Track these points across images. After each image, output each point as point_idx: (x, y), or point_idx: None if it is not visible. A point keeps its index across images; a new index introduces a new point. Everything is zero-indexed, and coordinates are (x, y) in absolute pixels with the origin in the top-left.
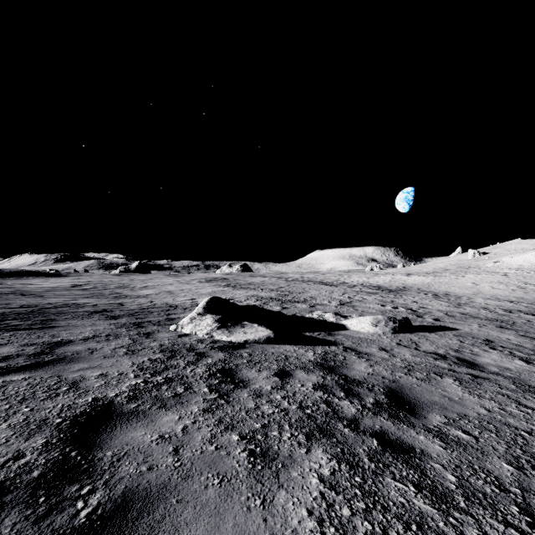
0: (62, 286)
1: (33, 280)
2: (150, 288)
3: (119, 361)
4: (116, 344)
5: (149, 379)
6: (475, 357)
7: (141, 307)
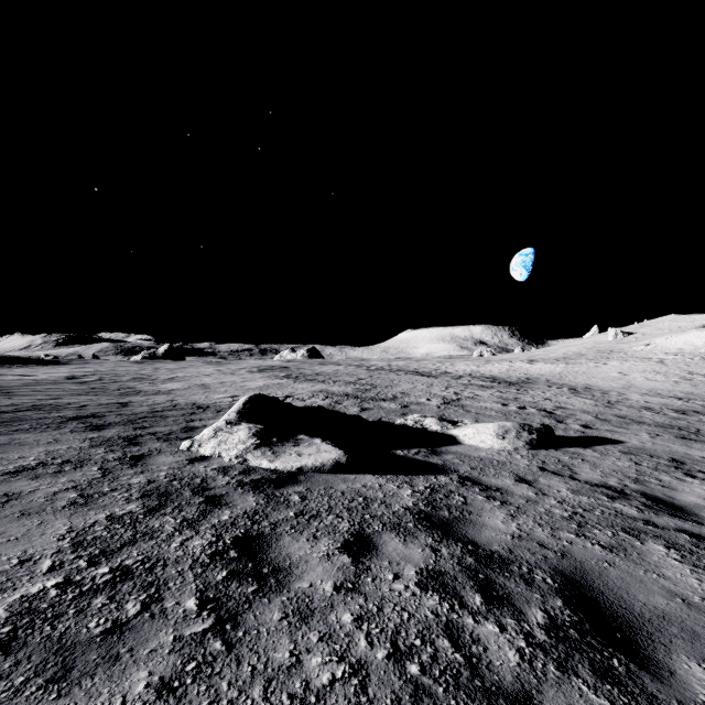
0: (53, 378)
1: (16, 369)
2: (177, 381)
3: (45, 524)
4: (66, 482)
5: (76, 576)
6: (670, 492)
7: (154, 409)
